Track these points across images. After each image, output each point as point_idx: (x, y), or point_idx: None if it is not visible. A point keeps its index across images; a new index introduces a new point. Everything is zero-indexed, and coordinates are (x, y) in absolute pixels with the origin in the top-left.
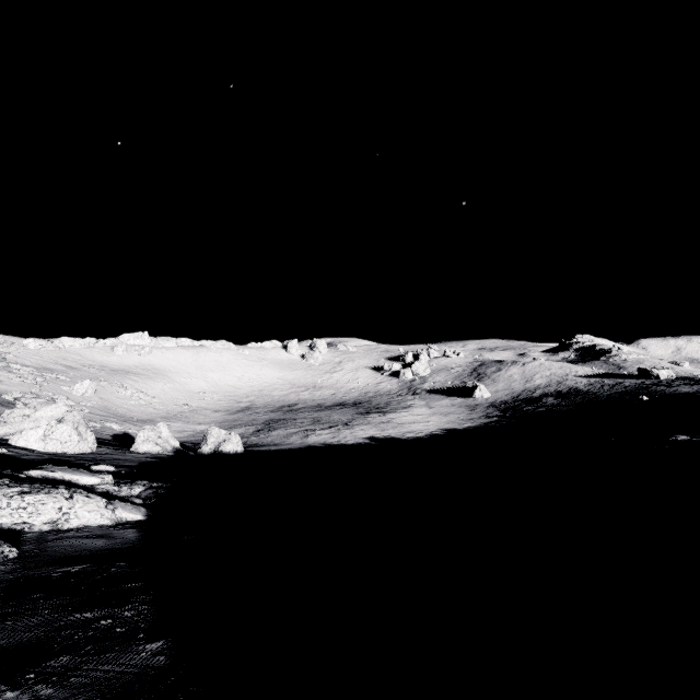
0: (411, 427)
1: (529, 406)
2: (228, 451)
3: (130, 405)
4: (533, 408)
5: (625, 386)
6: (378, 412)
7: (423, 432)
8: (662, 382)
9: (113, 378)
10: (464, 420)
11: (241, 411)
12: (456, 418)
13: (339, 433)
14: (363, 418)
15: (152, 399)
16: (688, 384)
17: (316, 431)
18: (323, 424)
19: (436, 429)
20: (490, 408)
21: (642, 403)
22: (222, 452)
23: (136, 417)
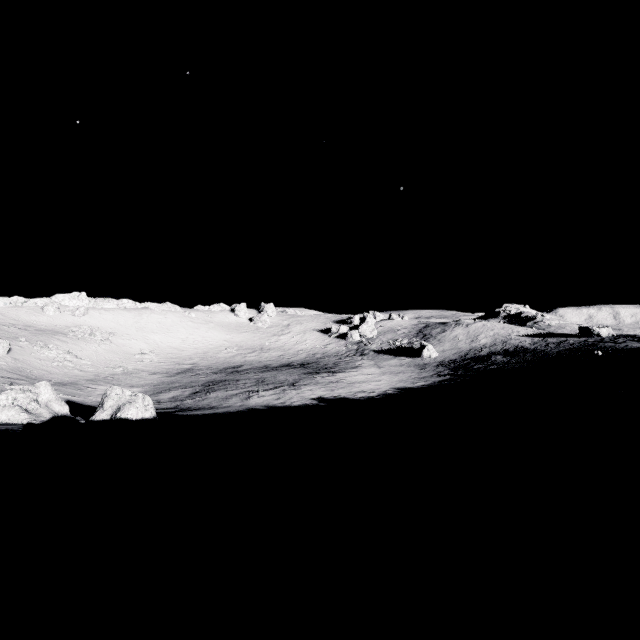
0: (362, 386)
1: (480, 364)
2: (128, 417)
3: (52, 366)
4: (484, 366)
5: (570, 344)
6: (327, 372)
7: (376, 392)
8: (605, 339)
9: (36, 339)
10: (416, 379)
11: (181, 373)
12: (407, 377)
13: (284, 394)
14: (311, 378)
15: (81, 361)
16: (633, 340)
17: (259, 392)
18: (267, 385)
19: (389, 388)
20: (440, 367)
21: (599, 358)
22: (120, 419)
23: (54, 379)
